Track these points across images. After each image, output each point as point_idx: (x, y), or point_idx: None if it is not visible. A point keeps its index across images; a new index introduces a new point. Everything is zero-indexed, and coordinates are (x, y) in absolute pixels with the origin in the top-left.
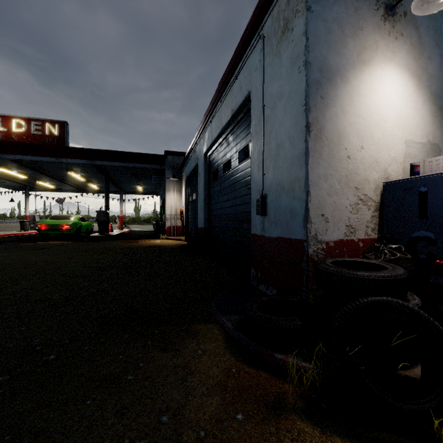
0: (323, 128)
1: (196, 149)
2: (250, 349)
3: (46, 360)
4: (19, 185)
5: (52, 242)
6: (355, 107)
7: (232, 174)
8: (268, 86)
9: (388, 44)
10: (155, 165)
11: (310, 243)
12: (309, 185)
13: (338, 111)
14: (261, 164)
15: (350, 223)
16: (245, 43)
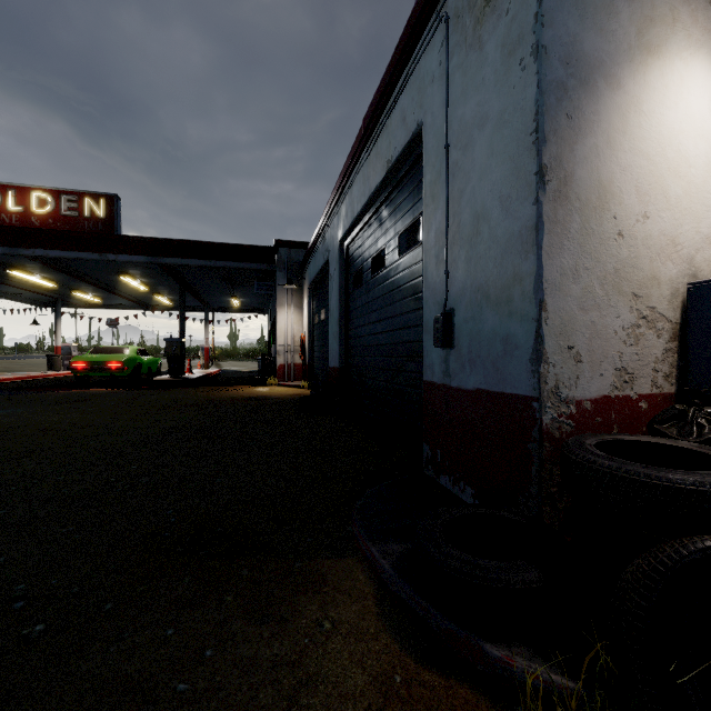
0: (571, 176)
1: (326, 236)
2: (430, 627)
3: (25, 634)
4: (46, 298)
5: (92, 390)
6: (633, 136)
7: (387, 274)
8: (457, 106)
9: (696, 14)
10: (259, 264)
11: (545, 403)
12: (543, 288)
13: (599, 143)
14: (442, 253)
15: (623, 363)
16: (412, 36)
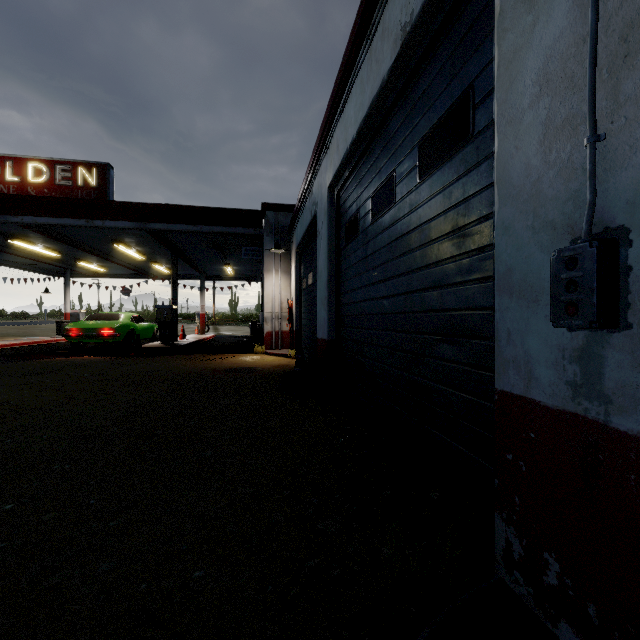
0: None
1: (313, 187)
2: None
3: None
4: (57, 268)
5: (78, 358)
6: None
7: (397, 211)
8: None
9: None
10: (246, 229)
11: None
12: None
13: None
14: (569, 103)
15: None
16: None
